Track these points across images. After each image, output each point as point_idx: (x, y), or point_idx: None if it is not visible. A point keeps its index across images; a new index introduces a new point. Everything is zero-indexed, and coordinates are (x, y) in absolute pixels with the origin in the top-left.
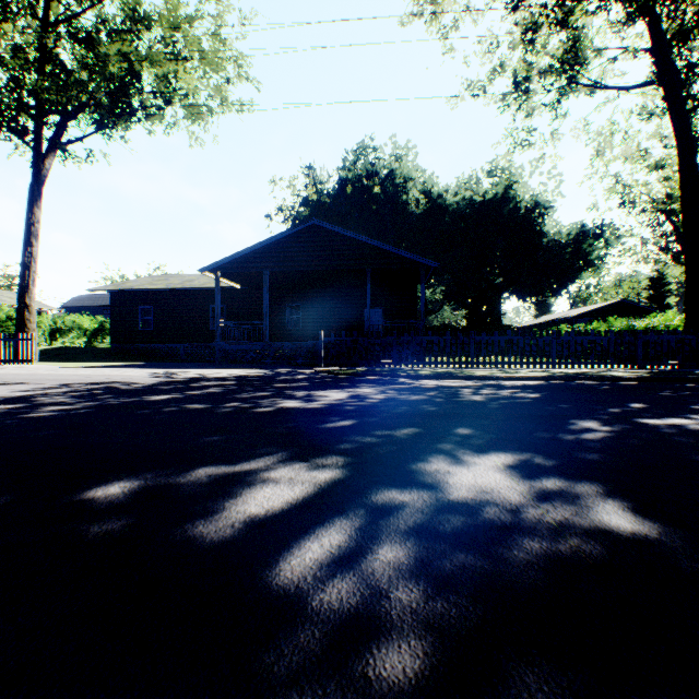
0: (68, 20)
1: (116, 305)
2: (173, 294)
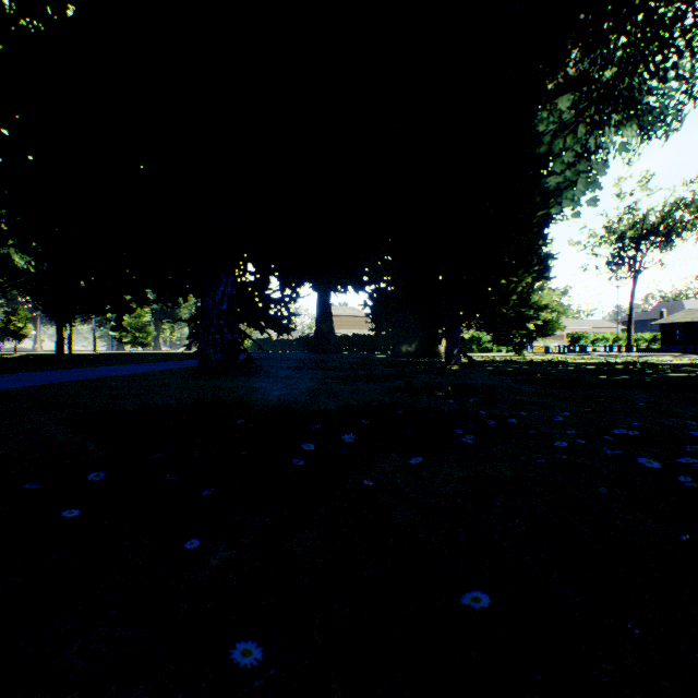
0: (646, 235)
1: (662, 329)
2: (693, 322)
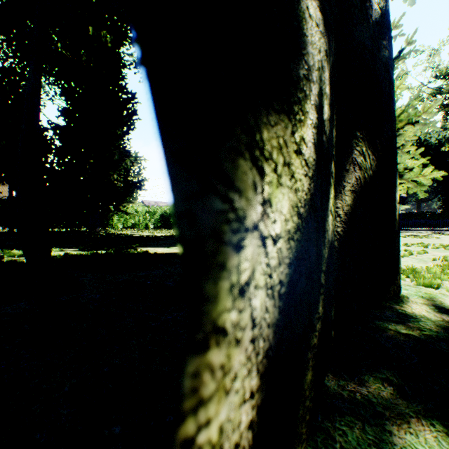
0: None
1: None
2: None
